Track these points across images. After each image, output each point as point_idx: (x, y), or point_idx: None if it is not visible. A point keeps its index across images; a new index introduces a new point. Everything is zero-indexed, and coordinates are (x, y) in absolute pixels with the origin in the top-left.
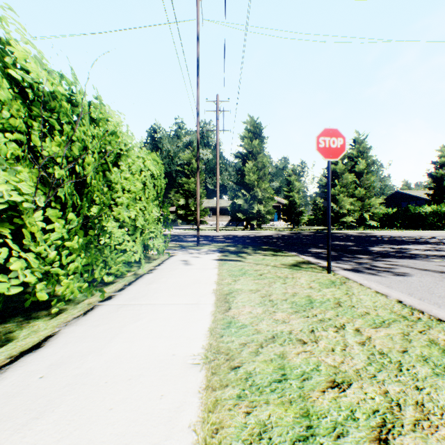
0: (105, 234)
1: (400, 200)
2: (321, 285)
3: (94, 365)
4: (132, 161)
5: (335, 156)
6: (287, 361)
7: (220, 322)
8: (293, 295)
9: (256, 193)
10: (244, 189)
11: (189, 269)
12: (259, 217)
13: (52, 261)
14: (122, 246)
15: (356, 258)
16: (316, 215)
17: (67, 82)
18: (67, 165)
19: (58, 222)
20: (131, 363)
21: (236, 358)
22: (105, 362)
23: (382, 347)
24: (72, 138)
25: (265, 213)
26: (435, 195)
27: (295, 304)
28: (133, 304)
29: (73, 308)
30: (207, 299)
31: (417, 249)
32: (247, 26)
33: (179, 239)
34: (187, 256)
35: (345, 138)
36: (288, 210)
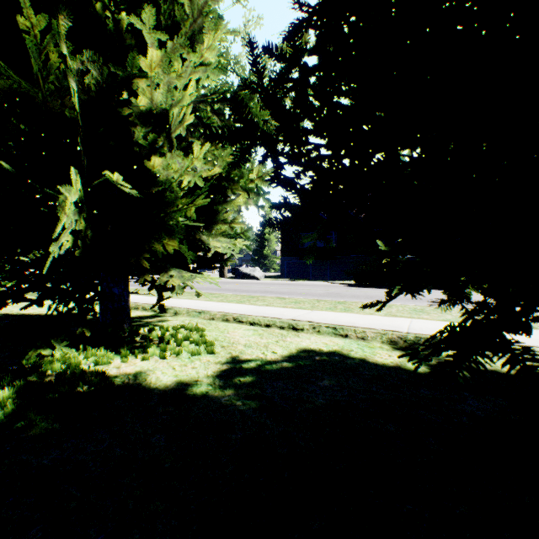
0: None
1: None
2: None
3: None
4: None
5: None
6: None
7: None
8: None
9: None
10: None
11: None
12: None
13: None
14: None
15: None
16: None
17: None
18: None
19: None
20: None
21: None
22: None
23: None
24: None
25: None
26: None
27: None
28: None
29: None
30: None
31: None
32: None
33: None
34: None
35: None
36: None
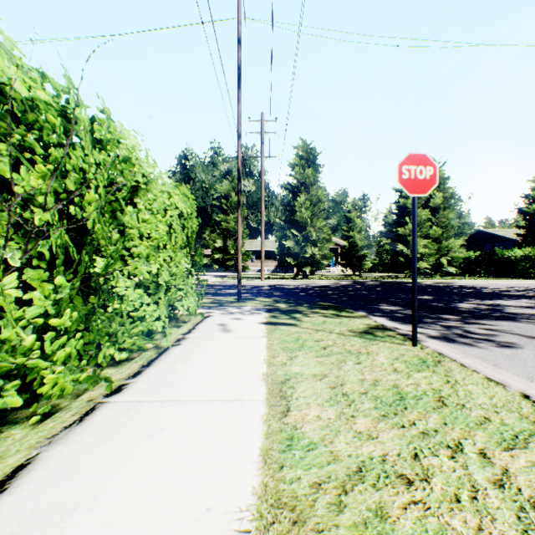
0: (113, 301)
1: (483, 241)
2: (409, 366)
3: (80, 534)
4: (154, 197)
5: (423, 191)
6: (391, 527)
7: (277, 438)
8: (374, 385)
9: (309, 233)
10: (294, 228)
11: (229, 338)
12: (313, 262)
13: (28, 349)
14: (138, 312)
15: (441, 319)
16: (381, 260)
17: (52, 84)
18: (54, 207)
19: (42, 288)
20: (139, 531)
21: (307, 518)
22: (98, 528)
23: (532, 492)
24: (66, 167)
25: (321, 257)
26: (527, 235)
27: (381, 402)
28: (151, 400)
29: (65, 409)
30: (255, 391)
31: (515, 307)
32: (301, 26)
33: (216, 291)
34: (226, 318)
35: (436, 166)
36: (347, 253)
